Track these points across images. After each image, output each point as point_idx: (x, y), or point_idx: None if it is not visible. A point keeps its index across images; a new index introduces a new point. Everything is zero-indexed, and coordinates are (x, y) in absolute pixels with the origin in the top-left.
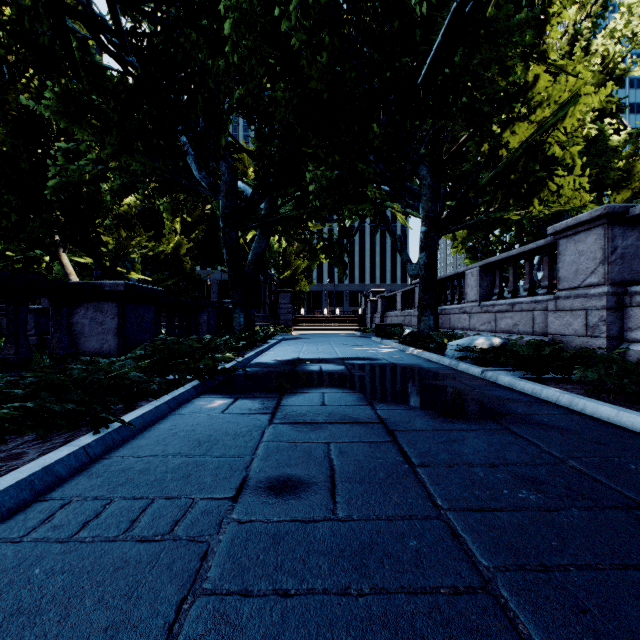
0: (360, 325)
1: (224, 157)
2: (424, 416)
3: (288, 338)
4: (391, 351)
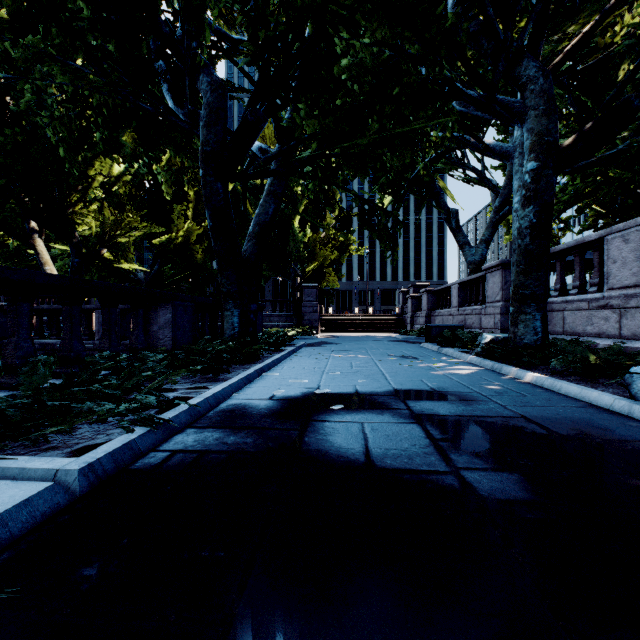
0: (398, 326)
1: (206, 69)
2: None
3: (311, 343)
4: (476, 372)
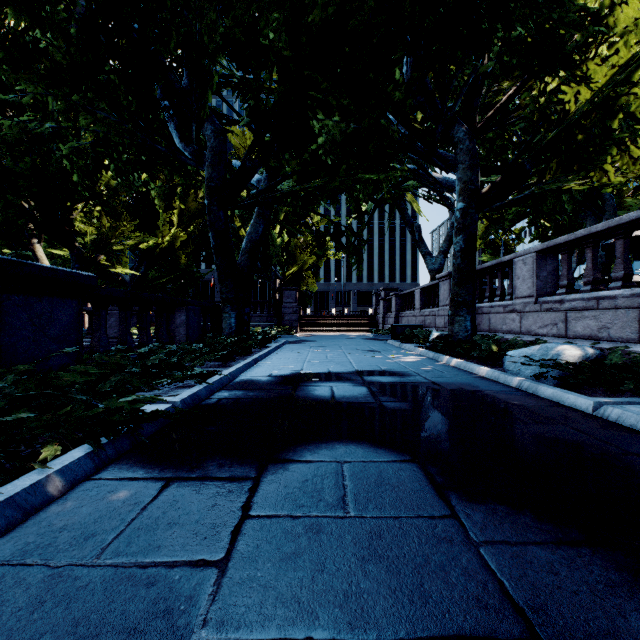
0: (371, 326)
1: (210, 118)
2: (633, 592)
3: (292, 341)
4: (419, 360)
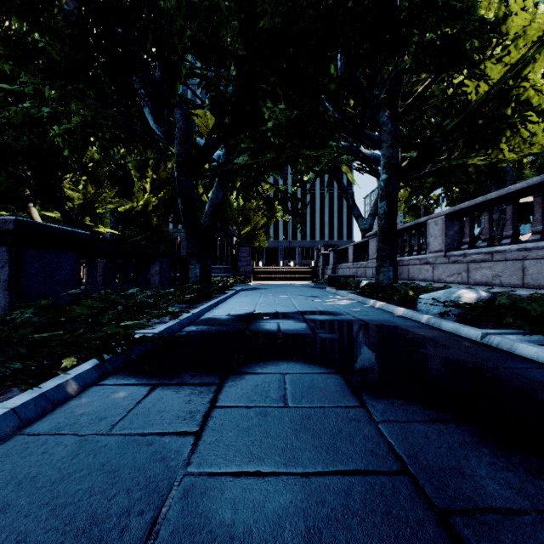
0: (313, 276)
1: (179, 104)
2: (477, 447)
3: (246, 288)
4: (351, 303)
